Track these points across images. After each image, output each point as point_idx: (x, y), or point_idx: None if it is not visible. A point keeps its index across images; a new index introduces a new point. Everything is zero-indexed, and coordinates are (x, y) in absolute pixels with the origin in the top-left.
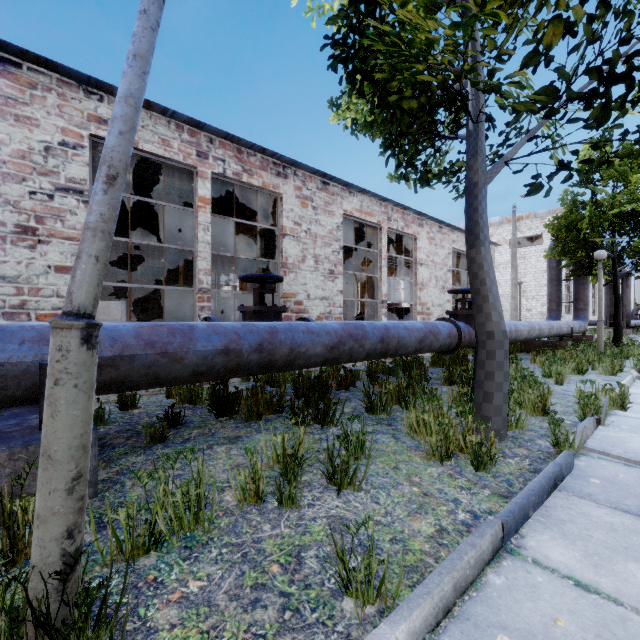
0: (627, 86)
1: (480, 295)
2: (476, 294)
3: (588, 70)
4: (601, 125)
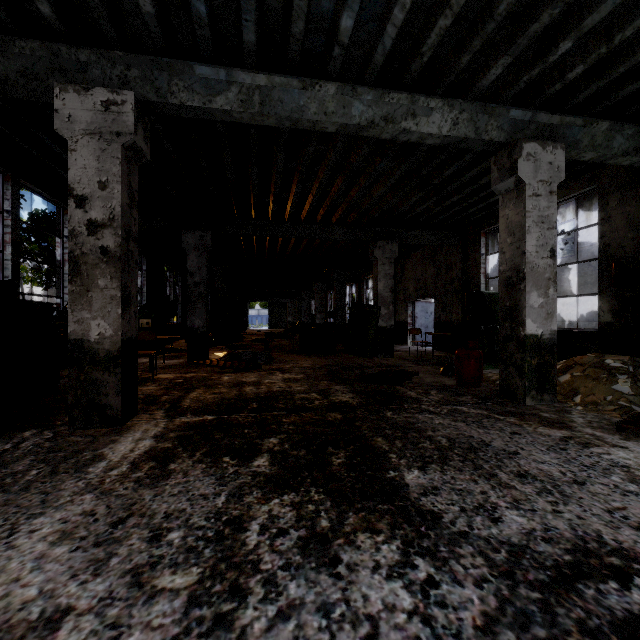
0: None
1: None
2: None
3: None
4: None
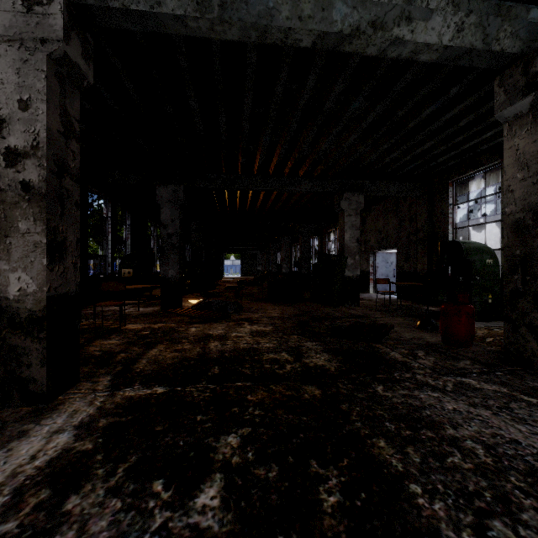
0: None
1: None
2: None
3: None
4: None
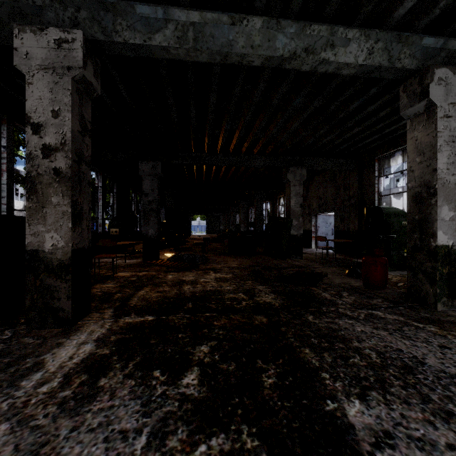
0: None
1: None
2: None
3: None
4: None
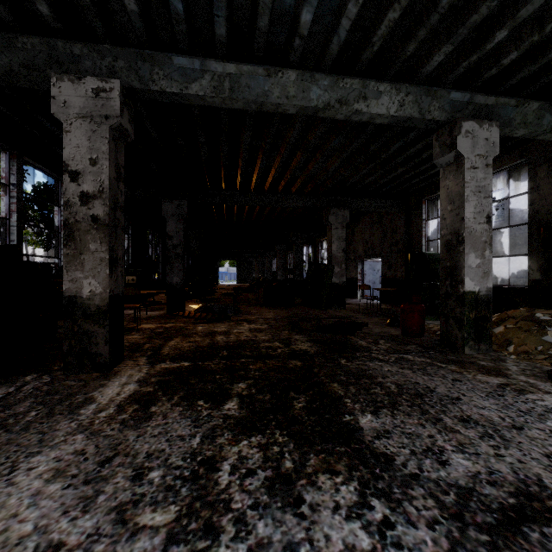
0: None
1: None
2: None
3: None
4: None
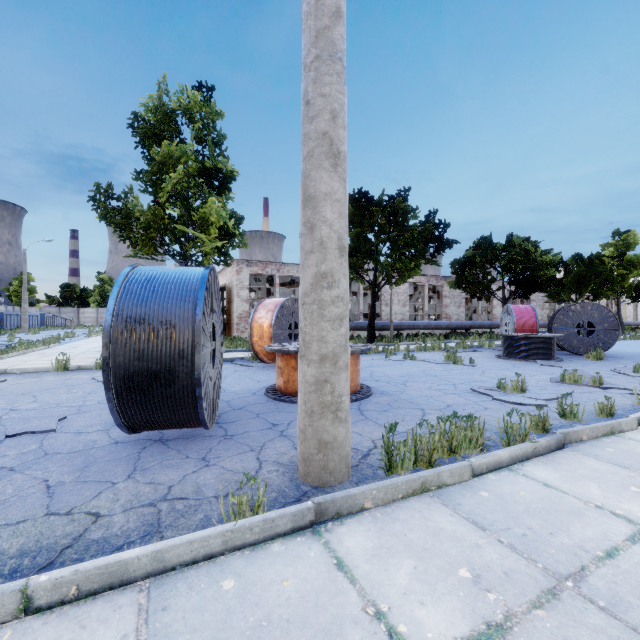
0: (637, 297)
1: (619, 318)
2: (619, 318)
3: (632, 296)
4: (635, 299)
